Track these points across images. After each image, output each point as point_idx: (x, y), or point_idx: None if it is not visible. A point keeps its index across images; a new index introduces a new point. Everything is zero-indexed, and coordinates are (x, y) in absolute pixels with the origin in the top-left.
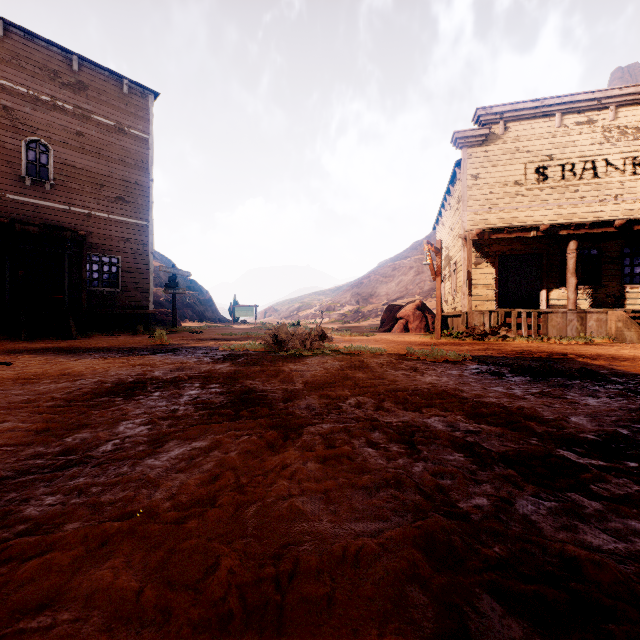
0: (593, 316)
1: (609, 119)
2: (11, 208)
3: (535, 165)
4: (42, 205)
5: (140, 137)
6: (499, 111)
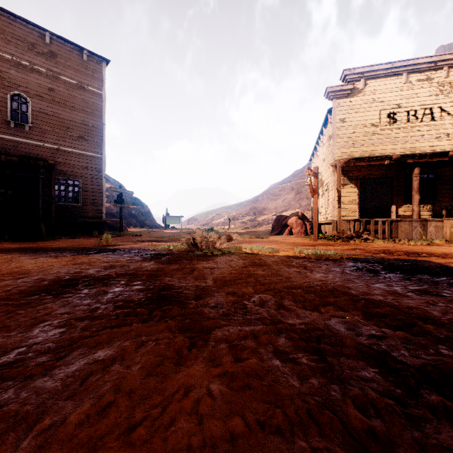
0: (432, 223)
1: (443, 77)
2: None
3: (387, 111)
4: (23, 142)
5: (96, 92)
6: (360, 71)
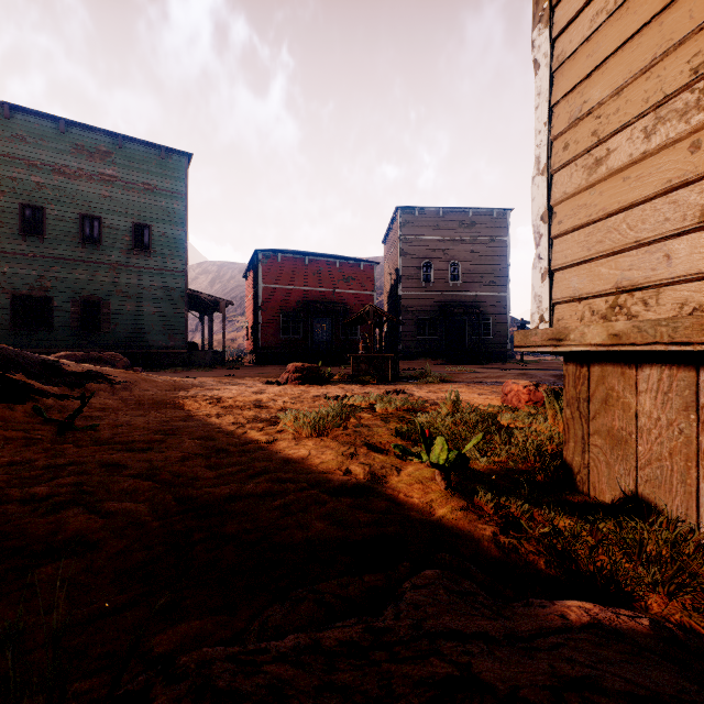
0: None
1: None
2: (444, 299)
3: None
4: (456, 295)
5: (502, 241)
6: None
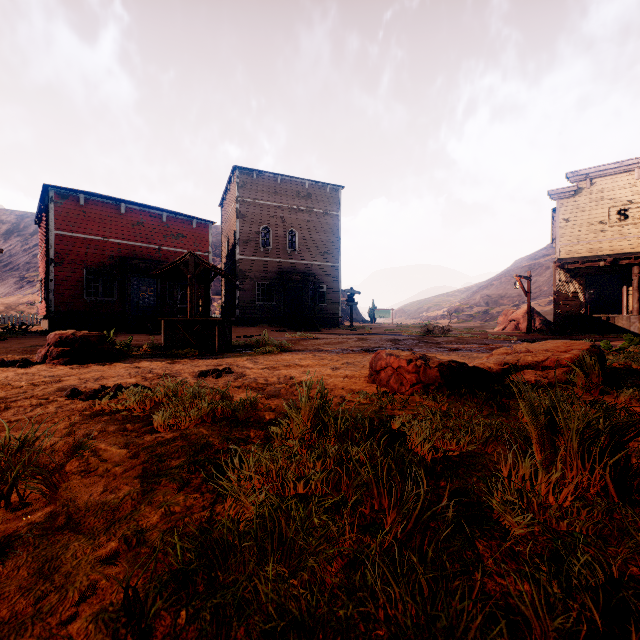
0: None
1: None
2: (283, 266)
3: (617, 208)
4: (294, 262)
5: (335, 215)
6: (584, 173)
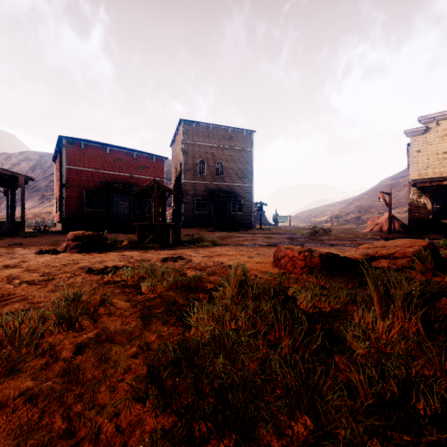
0: None
1: None
2: (213, 187)
3: None
4: (221, 184)
5: (249, 151)
6: (432, 117)
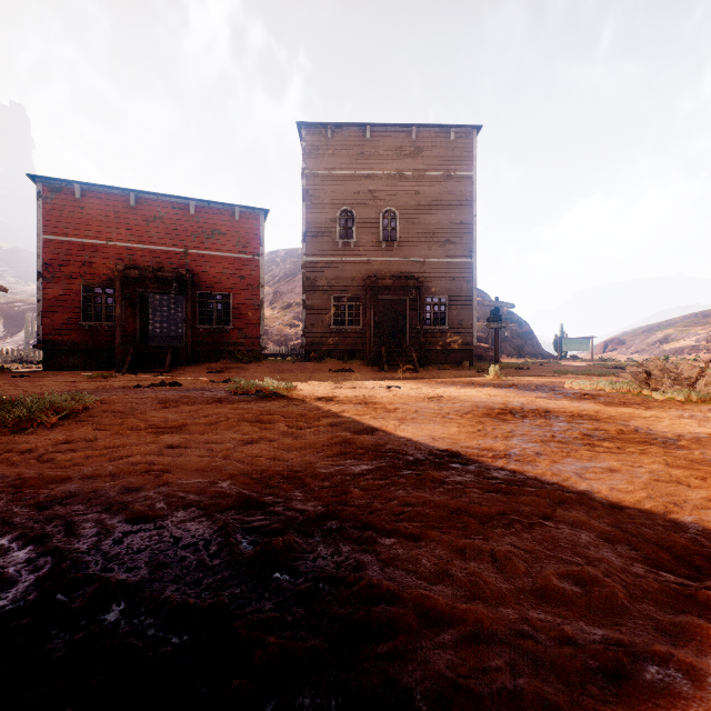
0: None
1: None
2: (374, 268)
3: None
4: (392, 261)
5: (464, 177)
6: None
